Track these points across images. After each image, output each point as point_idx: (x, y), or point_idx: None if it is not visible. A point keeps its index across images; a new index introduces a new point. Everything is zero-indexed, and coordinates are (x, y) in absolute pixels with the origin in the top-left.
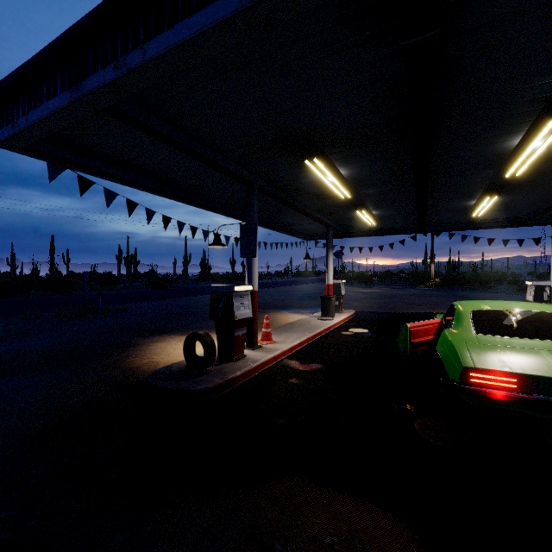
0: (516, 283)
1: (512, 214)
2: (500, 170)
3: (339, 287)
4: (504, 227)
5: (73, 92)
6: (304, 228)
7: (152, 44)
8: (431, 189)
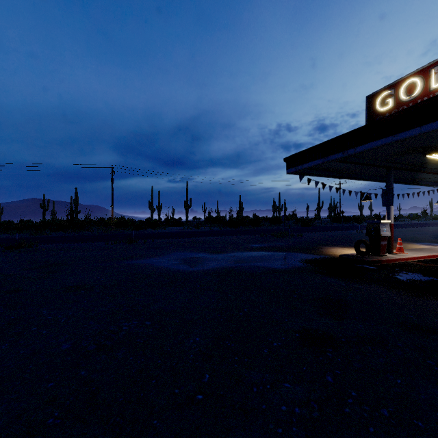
0: None
1: None
2: None
3: None
4: None
5: (324, 159)
6: (436, 179)
7: (358, 148)
8: None
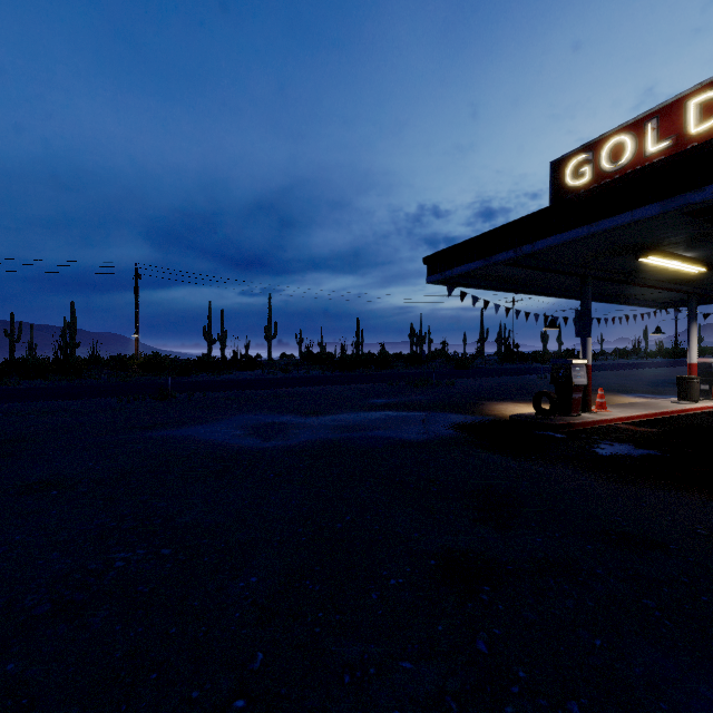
0: None
1: None
2: None
3: (709, 367)
4: None
5: (486, 261)
6: (653, 296)
7: (537, 243)
8: None
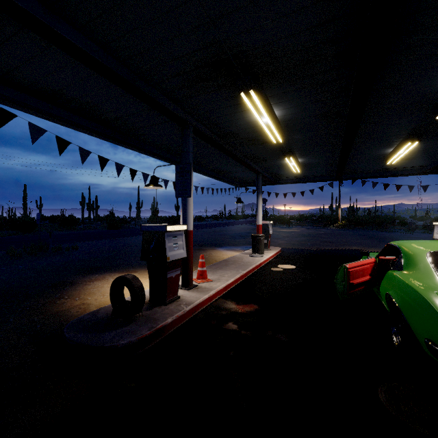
0: (405, 224)
1: (420, 163)
2: (430, 112)
3: (267, 227)
4: (410, 175)
5: None
6: (236, 175)
7: None
8: (357, 134)
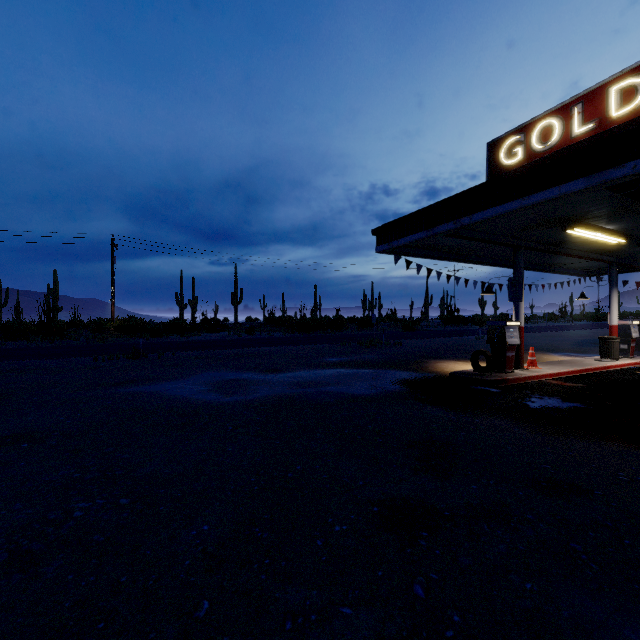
0: None
1: None
2: None
3: (628, 329)
4: None
5: (428, 232)
6: (578, 265)
7: (475, 216)
8: None
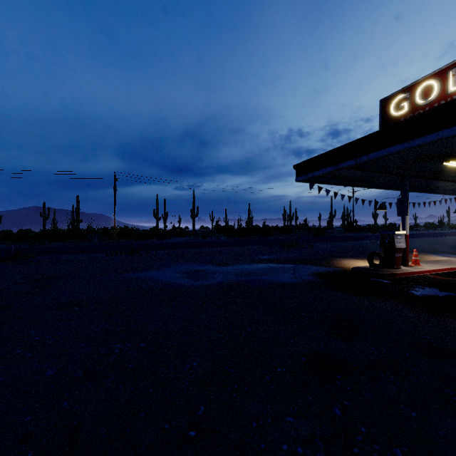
0: None
1: None
2: None
3: None
4: None
5: (335, 167)
6: (454, 187)
7: (371, 155)
8: None
